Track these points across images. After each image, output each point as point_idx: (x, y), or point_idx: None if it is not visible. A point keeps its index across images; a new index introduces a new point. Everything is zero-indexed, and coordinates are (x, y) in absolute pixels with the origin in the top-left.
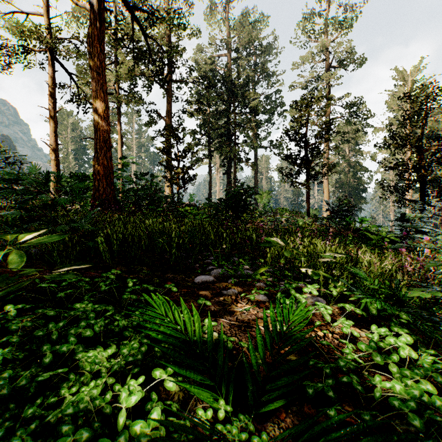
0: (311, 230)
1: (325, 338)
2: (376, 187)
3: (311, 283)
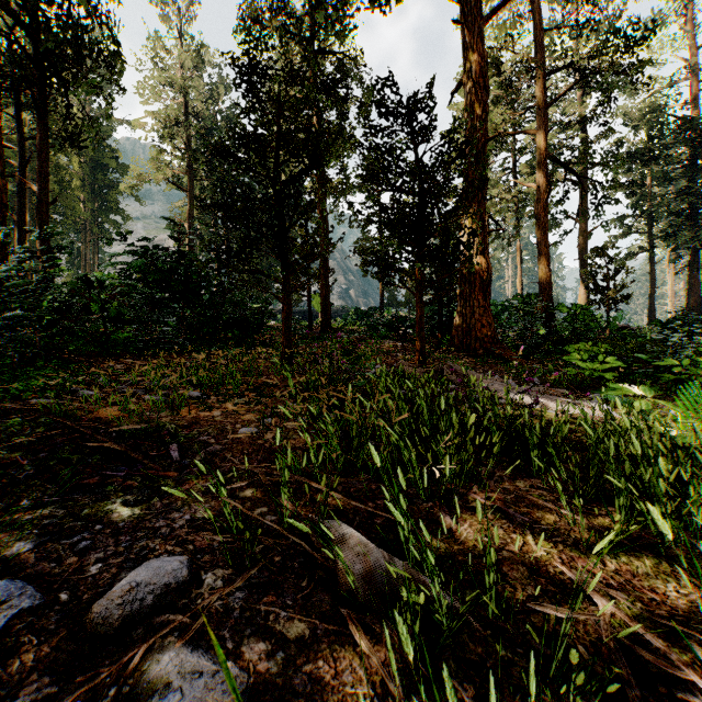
0: None
1: None
2: None
3: None
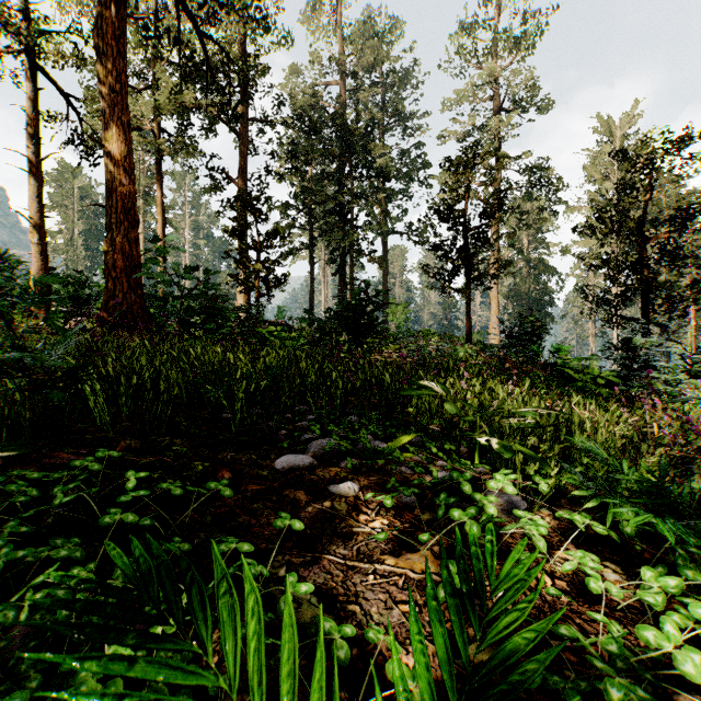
0: (476, 365)
1: (541, 590)
2: (569, 298)
3: (491, 463)
